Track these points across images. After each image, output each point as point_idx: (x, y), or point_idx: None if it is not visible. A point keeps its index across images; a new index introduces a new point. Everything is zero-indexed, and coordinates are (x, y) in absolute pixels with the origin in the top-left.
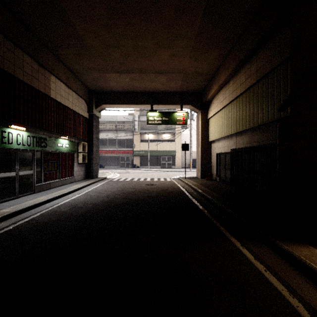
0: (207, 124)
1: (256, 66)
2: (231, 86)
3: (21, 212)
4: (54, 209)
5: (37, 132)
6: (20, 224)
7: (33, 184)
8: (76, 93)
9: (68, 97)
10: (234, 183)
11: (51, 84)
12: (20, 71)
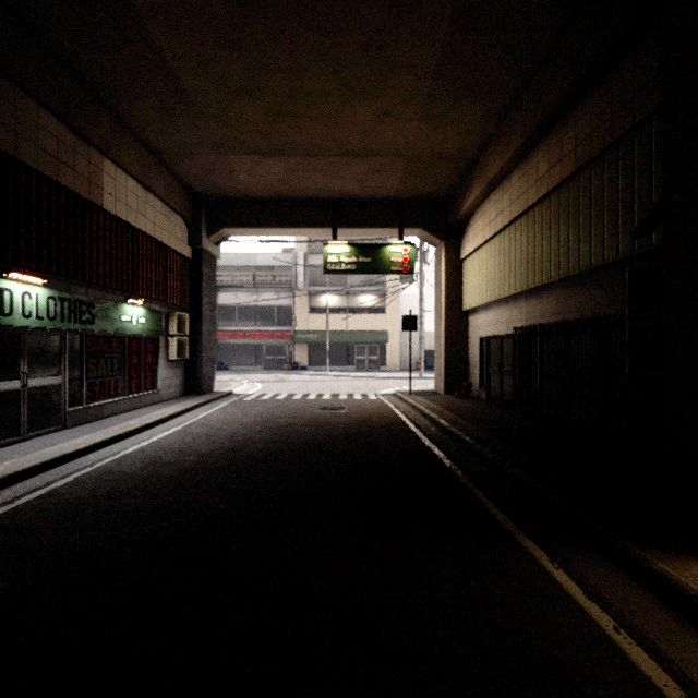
0: (459, 271)
1: (575, 135)
2: (515, 185)
3: (28, 475)
4: (106, 468)
5: (71, 288)
6: (22, 503)
7: (63, 409)
8: (163, 201)
9: (145, 210)
10: (522, 405)
11: (105, 181)
12: (30, 148)
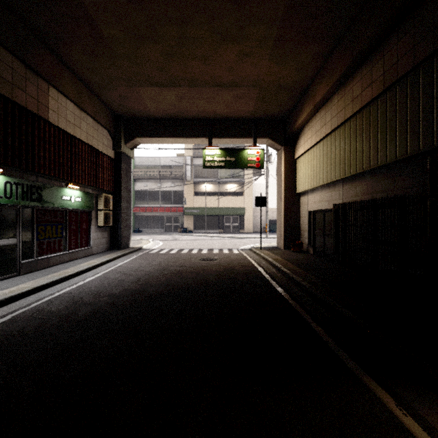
0: (293, 166)
1: (384, 64)
2: (335, 105)
3: None
4: (39, 307)
5: (25, 176)
6: None
7: (18, 261)
8: (94, 118)
9: (80, 124)
10: (340, 258)
11: (50, 102)
12: None
